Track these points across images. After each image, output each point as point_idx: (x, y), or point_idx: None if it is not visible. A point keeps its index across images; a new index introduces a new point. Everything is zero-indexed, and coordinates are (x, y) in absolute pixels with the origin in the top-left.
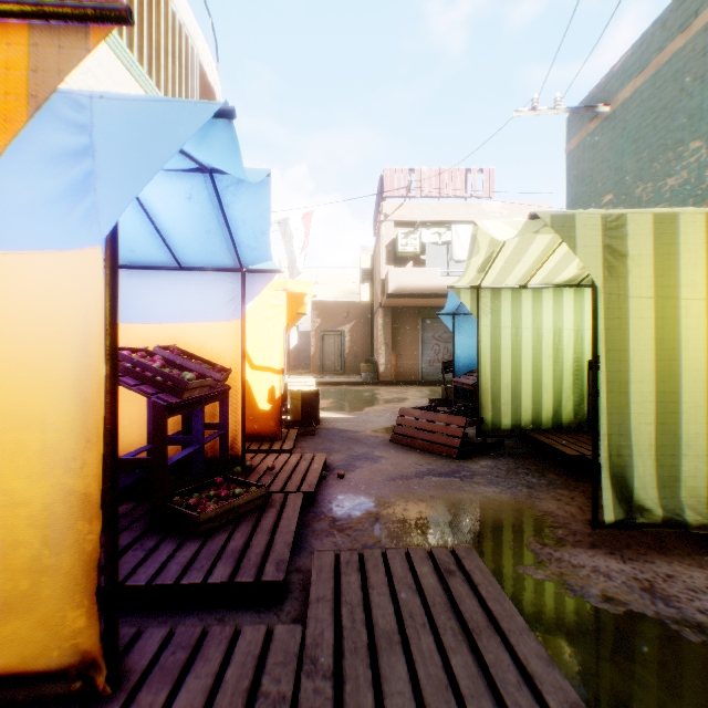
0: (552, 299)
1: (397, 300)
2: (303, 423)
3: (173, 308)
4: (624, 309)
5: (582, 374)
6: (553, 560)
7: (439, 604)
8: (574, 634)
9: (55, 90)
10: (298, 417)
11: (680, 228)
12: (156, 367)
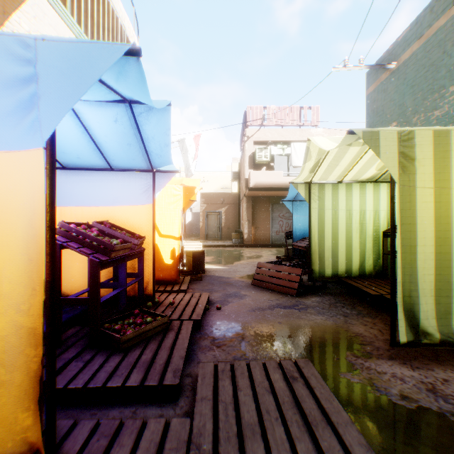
0: (359, 190)
1: (255, 192)
2: (194, 272)
3: (106, 196)
4: (413, 195)
5: (379, 240)
6: (364, 368)
7: (287, 402)
8: (382, 424)
9: (1, 27)
10: (190, 268)
11: (452, 140)
12: (93, 236)
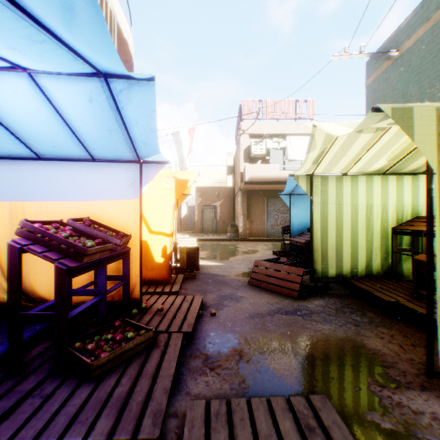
0: (365, 183)
1: (251, 185)
2: (188, 269)
3: (88, 189)
4: None
5: (387, 237)
6: (394, 404)
7: None
8: None
9: None
10: (184, 265)
11: None
12: (61, 237)
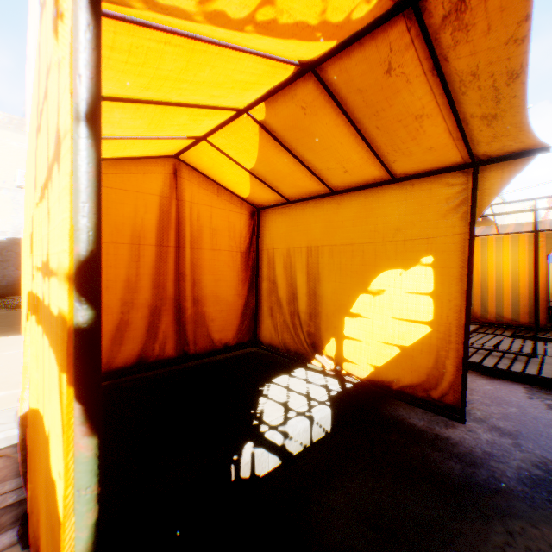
0: None
1: None
2: None
3: None
4: None
5: None
6: None
7: None
8: None
9: None
10: None
11: None
12: None
